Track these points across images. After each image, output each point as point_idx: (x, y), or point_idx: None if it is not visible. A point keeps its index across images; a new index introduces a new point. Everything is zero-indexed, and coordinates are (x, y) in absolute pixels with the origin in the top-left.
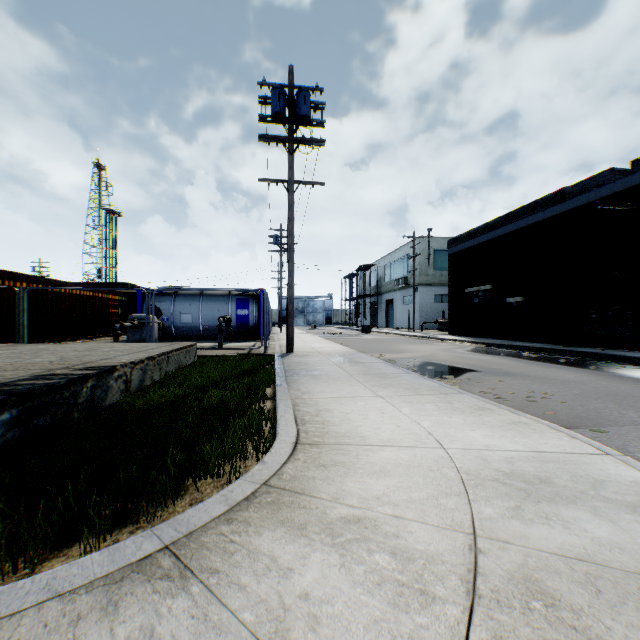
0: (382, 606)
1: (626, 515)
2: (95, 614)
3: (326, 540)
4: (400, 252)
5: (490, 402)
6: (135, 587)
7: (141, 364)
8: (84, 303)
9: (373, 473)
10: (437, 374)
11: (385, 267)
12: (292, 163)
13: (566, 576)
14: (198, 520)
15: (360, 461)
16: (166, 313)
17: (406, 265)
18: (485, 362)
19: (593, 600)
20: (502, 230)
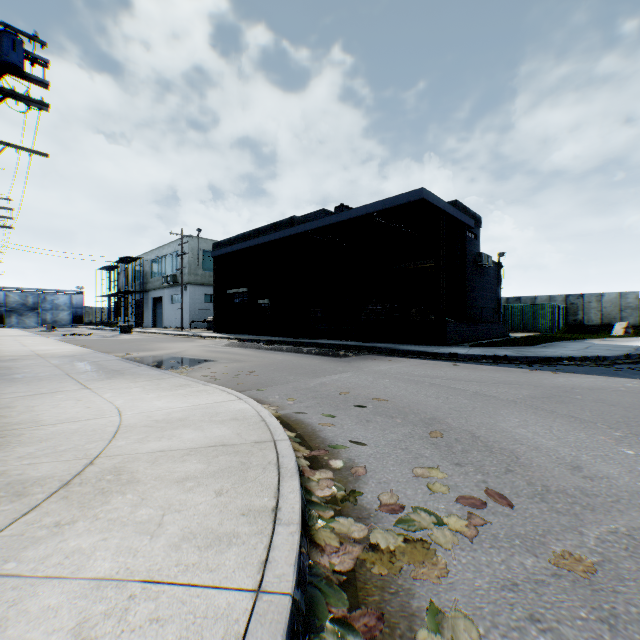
0: None
1: (215, 426)
2: None
3: None
4: (169, 248)
5: (195, 380)
6: None
7: None
8: None
9: (30, 443)
10: (175, 366)
11: (153, 262)
12: None
13: (144, 460)
14: None
15: (21, 438)
16: None
17: (175, 262)
18: (227, 353)
19: (150, 466)
20: (253, 242)
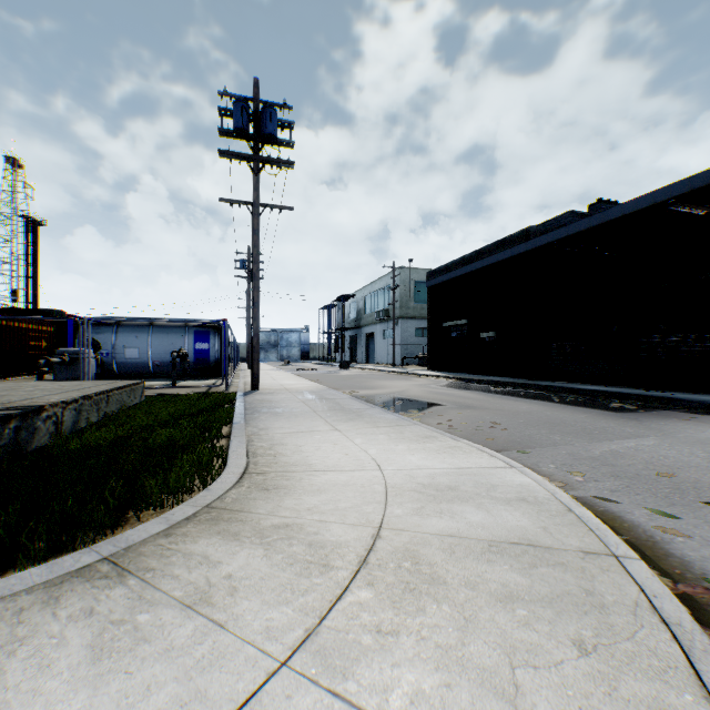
0: (290, 576)
1: (501, 507)
2: (38, 606)
3: (255, 541)
4: (381, 283)
5: (438, 431)
6: (76, 586)
7: (75, 404)
8: None
9: (311, 492)
10: (404, 409)
11: (366, 298)
12: (257, 184)
13: (436, 546)
14: (138, 537)
15: (302, 484)
16: (106, 347)
17: (387, 297)
18: (453, 396)
19: (447, 558)
20: (476, 265)
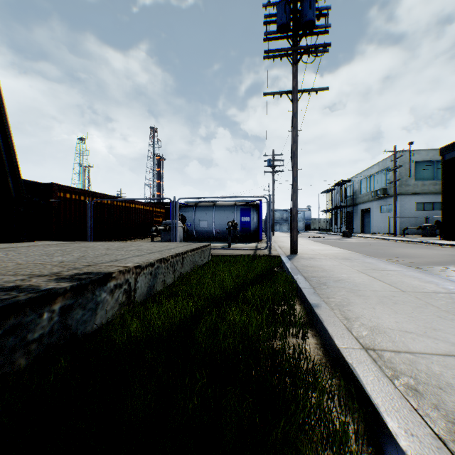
0: None
1: None
2: None
3: None
4: (377, 167)
5: None
6: None
7: (150, 267)
8: (137, 213)
9: None
10: None
11: (360, 181)
12: (296, 73)
13: None
14: None
15: None
16: (189, 220)
17: (383, 178)
18: None
19: None
20: None
